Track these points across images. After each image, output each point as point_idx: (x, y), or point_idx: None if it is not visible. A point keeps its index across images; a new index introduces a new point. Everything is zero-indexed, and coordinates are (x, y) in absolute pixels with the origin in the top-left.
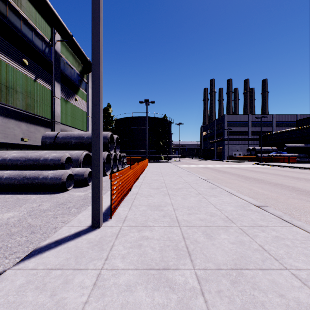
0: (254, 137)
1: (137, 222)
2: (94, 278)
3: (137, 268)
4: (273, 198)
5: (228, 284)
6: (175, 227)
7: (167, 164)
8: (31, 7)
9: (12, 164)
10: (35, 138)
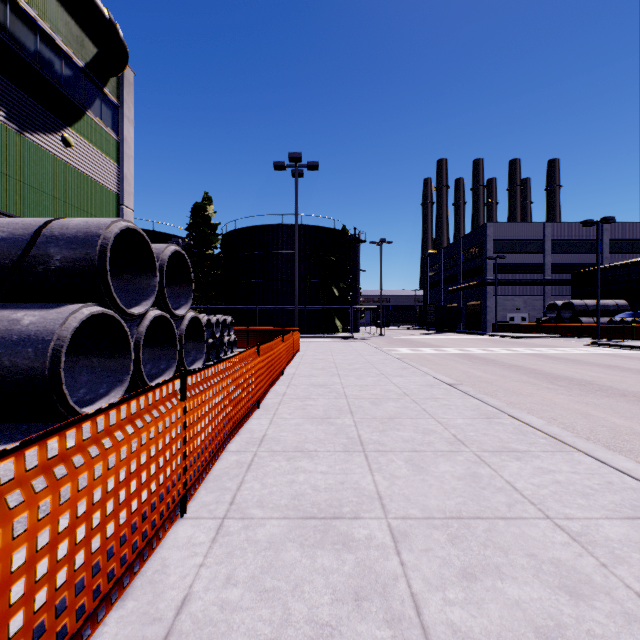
0: (557, 278)
1: None
2: None
3: None
4: None
5: None
6: None
7: (356, 346)
8: None
9: None
10: None
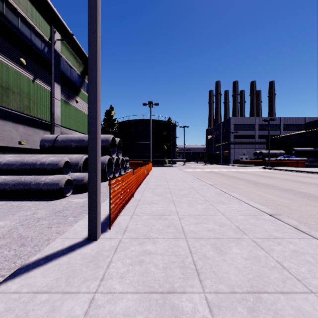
0: (261, 141)
1: (138, 233)
2: (86, 305)
3: (138, 291)
4: (285, 205)
5: (246, 313)
6: (181, 240)
7: (172, 168)
8: (29, 4)
9: (7, 169)
10: (33, 142)
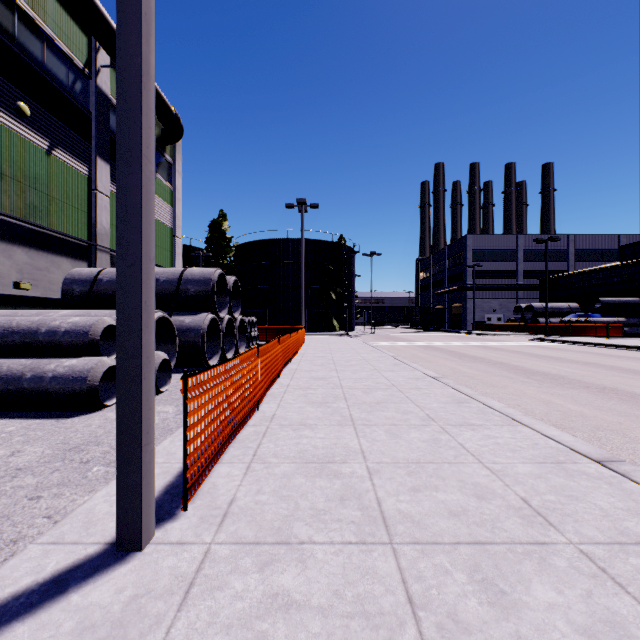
0: (528, 283)
1: (261, 524)
2: None
3: None
4: (614, 430)
5: None
6: (379, 549)
7: (347, 340)
8: None
9: None
10: (48, 283)
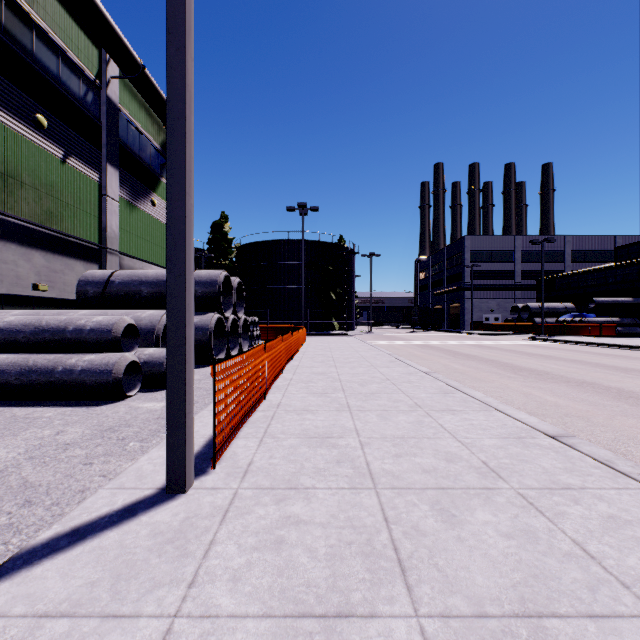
0: (526, 284)
1: (275, 477)
2: None
3: (269, 613)
4: (580, 416)
5: None
6: (365, 492)
7: (346, 339)
8: (55, 3)
9: (6, 341)
10: (63, 285)
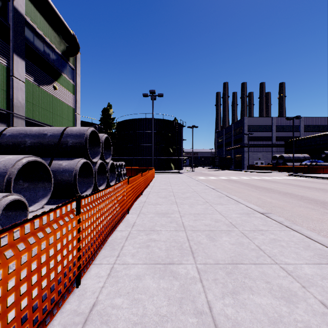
0: (278, 144)
1: None
2: None
3: None
4: None
5: None
6: None
7: (179, 176)
8: None
9: None
10: None
